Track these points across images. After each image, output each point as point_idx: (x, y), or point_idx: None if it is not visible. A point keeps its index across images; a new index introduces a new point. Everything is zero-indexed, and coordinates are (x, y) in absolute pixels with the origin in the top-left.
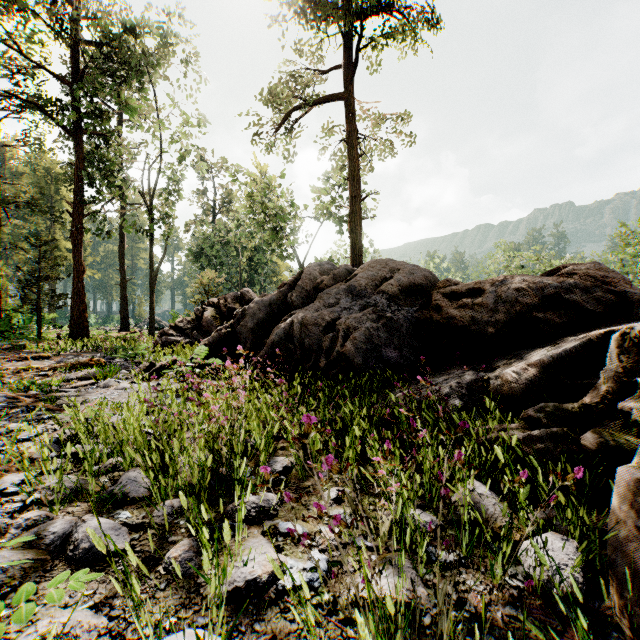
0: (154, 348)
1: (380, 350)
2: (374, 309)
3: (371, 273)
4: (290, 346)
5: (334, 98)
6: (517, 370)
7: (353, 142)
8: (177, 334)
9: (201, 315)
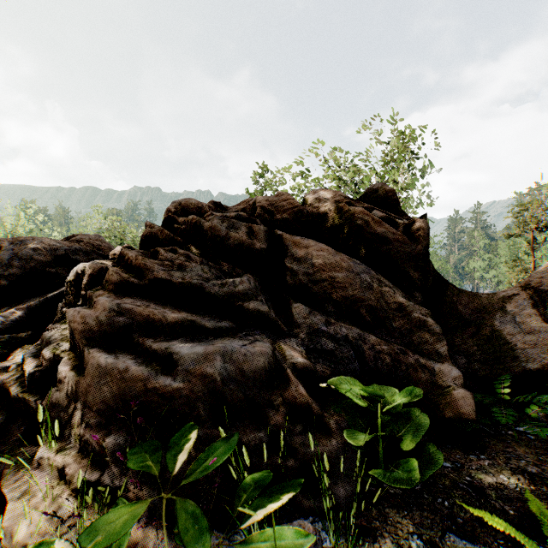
0: None
1: None
2: None
3: None
4: None
5: None
6: (6, 314)
7: None
8: None
9: None
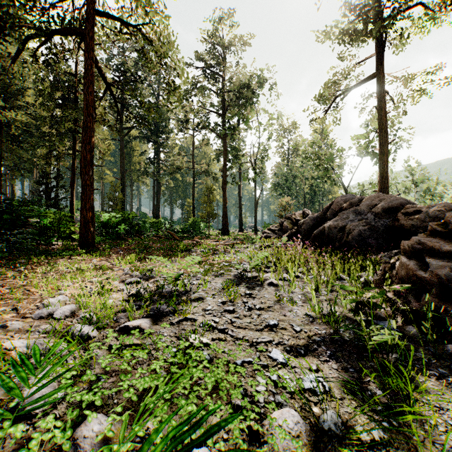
0: (260, 239)
1: (365, 240)
2: (365, 221)
3: (368, 202)
4: (322, 237)
5: (365, 81)
6: None
7: (381, 106)
8: (270, 233)
9: (282, 223)
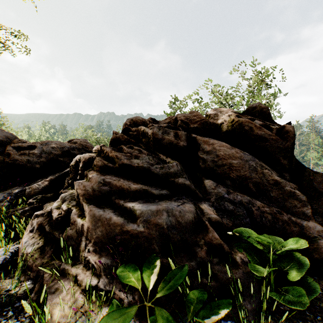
0: None
1: None
2: None
3: None
4: None
5: None
6: (39, 183)
7: None
8: None
9: None
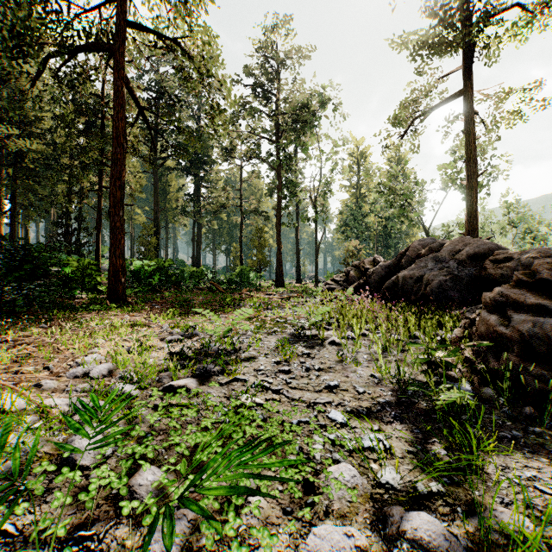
0: (322, 292)
1: (447, 292)
2: (446, 269)
3: (450, 247)
4: (396, 289)
5: (450, 100)
6: None
7: (468, 130)
8: (334, 284)
9: (348, 273)
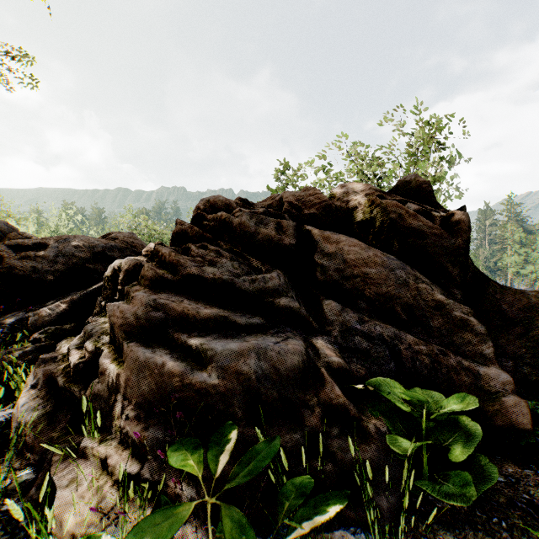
0: None
1: None
2: None
3: None
4: None
5: None
6: (52, 307)
7: None
8: None
9: None
